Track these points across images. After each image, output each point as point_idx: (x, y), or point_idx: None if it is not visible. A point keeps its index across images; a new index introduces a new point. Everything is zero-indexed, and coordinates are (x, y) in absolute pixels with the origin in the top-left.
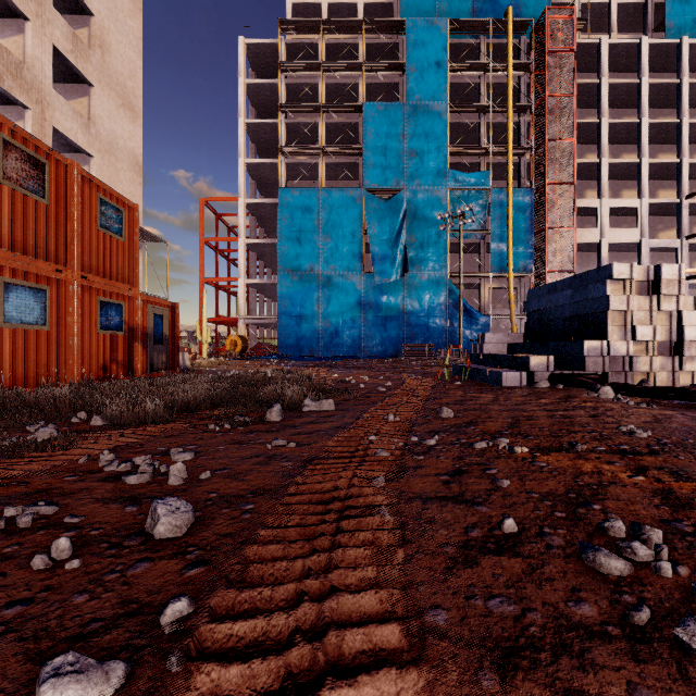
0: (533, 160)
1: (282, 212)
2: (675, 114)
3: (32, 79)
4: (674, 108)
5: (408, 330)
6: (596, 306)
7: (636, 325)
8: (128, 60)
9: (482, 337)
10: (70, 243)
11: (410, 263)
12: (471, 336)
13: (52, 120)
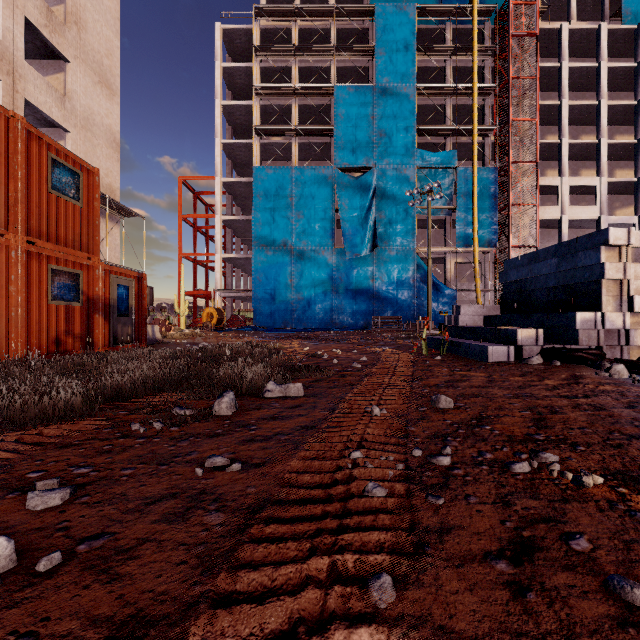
0: (497, 140)
1: (256, 190)
2: (632, 97)
3: (2, 50)
4: (630, 91)
5: (377, 302)
6: (587, 274)
7: (634, 295)
8: (105, 39)
9: (457, 309)
10: (12, 204)
11: (379, 239)
12: (438, 309)
13: (25, 92)
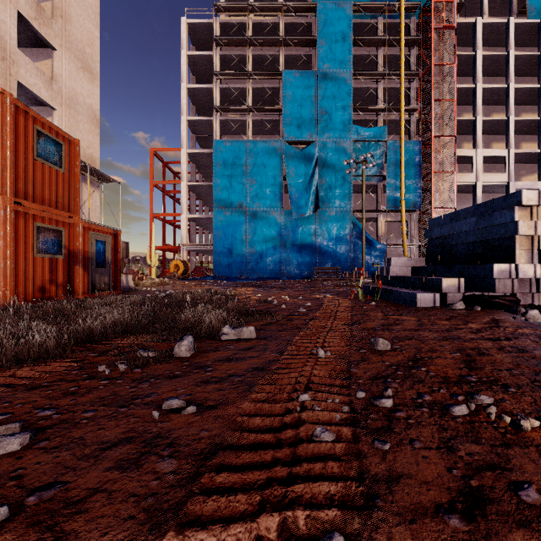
0: (421, 117)
1: (216, 160)
2: (535, 81)
3: None
4: (534, 76)
5: (319, 255)
6: (503, 231)
7: None
8: (87, 30)
9: (388, 261)
10: (2, 169)
11: (321, 201)
12: (371, 261)
13: (17, 75)
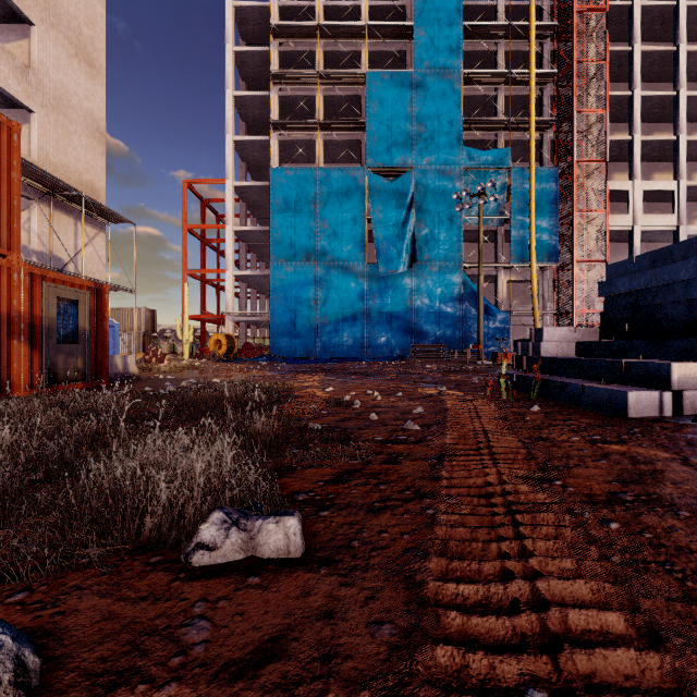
0: (558, 136)
1: (274, 195)
2: None
3: None
4: None
5: (416, 328)
6: None
7: None
8: (85, 3)
9: (537, 333)
10: None
11: (419, 253)
12: (488, 335)
13: None
